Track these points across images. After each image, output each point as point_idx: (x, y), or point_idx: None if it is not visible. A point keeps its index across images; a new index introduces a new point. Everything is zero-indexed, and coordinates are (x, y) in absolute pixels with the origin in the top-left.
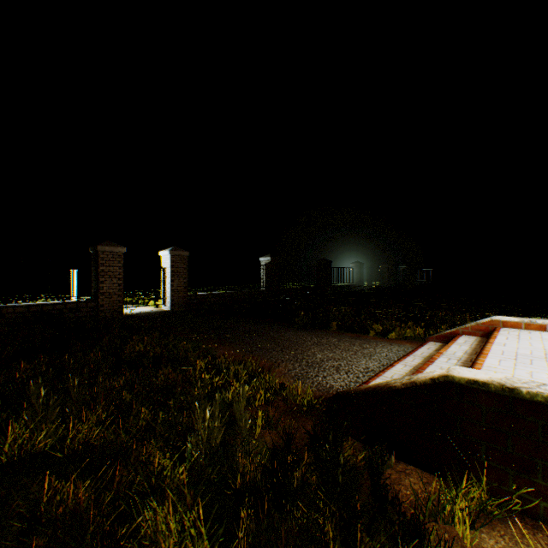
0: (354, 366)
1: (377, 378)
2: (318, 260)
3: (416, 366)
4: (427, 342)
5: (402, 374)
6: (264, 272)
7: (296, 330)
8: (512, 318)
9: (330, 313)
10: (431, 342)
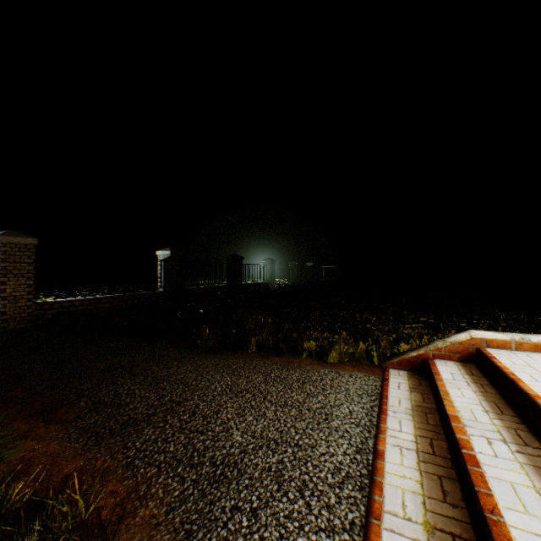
0: (311, 469)
1: (380, 527)
2: (228, 256)
3: (420, 450)
4: (389, 372)
5: (418, 491)
6: (162, 269)
7: (198, 361)
8: (496, 334)
9: (247, 324)
10: (392, 369)
